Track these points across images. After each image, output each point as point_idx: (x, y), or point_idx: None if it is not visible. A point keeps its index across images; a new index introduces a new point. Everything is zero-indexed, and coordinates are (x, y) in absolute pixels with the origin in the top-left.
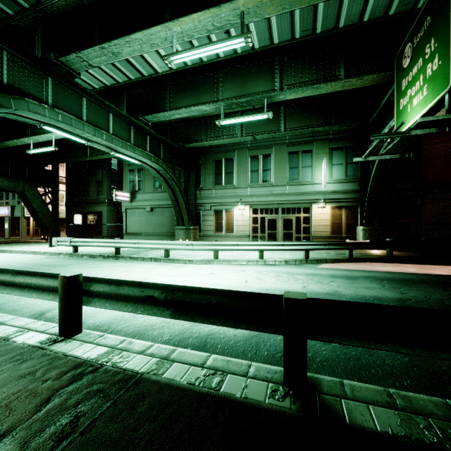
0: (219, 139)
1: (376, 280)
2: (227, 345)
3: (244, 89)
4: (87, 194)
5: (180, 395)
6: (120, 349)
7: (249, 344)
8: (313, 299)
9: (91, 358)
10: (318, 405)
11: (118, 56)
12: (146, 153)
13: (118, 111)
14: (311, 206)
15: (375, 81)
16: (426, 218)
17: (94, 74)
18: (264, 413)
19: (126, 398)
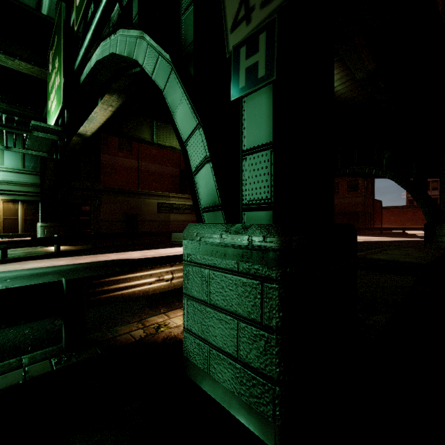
0: None
1: None
2: None
3: None
4: None
5: None
6: None
7: None
8: None
9: None
10: None
11: None
12: None
13: None
14: None
15: (33, 72)
16: (104, 216)
17: None
18: None
19: None
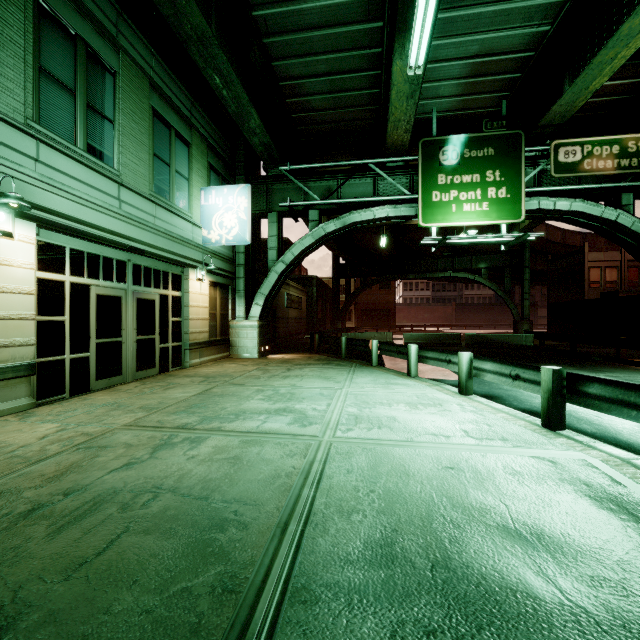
0: None
1: None
2: None
3: None
4: None
5: None
6: None
7: None
8: None
9: None
10: None
11: None
12: None
13: None
14: (183, 274)
15: (393, 143)
16: None
17: None
18: None
19: None
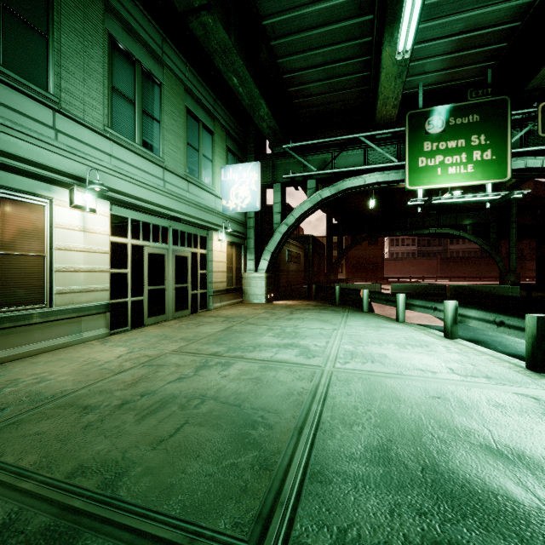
0: None
1: None
2: None
3: None
4: None
5: None
6: None
7: None
8: None
9: None
10: None
11: None
12: None
13: None
14: (208, 236)
15: (382, 117)
16: None
17: None
18: None
19: None
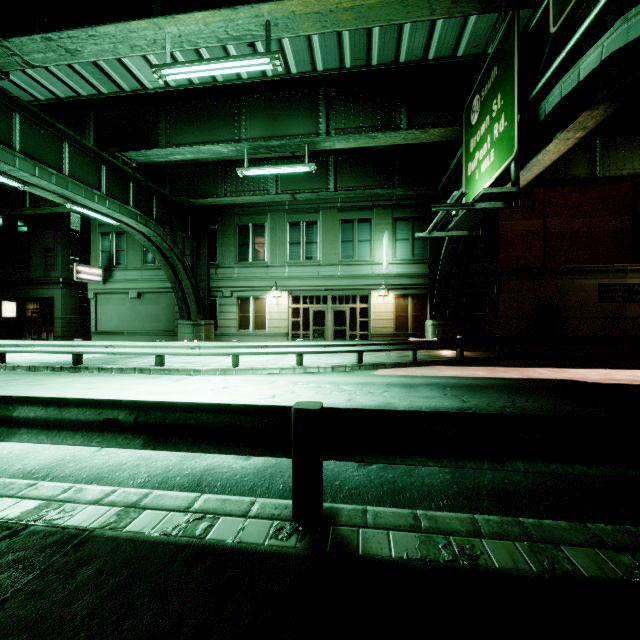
0: (244, 195)
1: (439, 387)
2: (230, 481)
3: (278, 129)
4: (25, 268)
5: (147, 551)
6: (62, 500)
7: (260, 478)
8: (332, 410)
9: (10, 518)
10: (330, 539)
11: (75, 56)
12: (128, 208)
13: (79, 141)
14: (369, 294)
15: (443, 137)
16: (503, 310)
17: (37, 77)
18: (260, 557)
19: (61, 565)
